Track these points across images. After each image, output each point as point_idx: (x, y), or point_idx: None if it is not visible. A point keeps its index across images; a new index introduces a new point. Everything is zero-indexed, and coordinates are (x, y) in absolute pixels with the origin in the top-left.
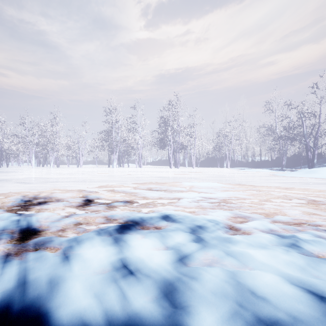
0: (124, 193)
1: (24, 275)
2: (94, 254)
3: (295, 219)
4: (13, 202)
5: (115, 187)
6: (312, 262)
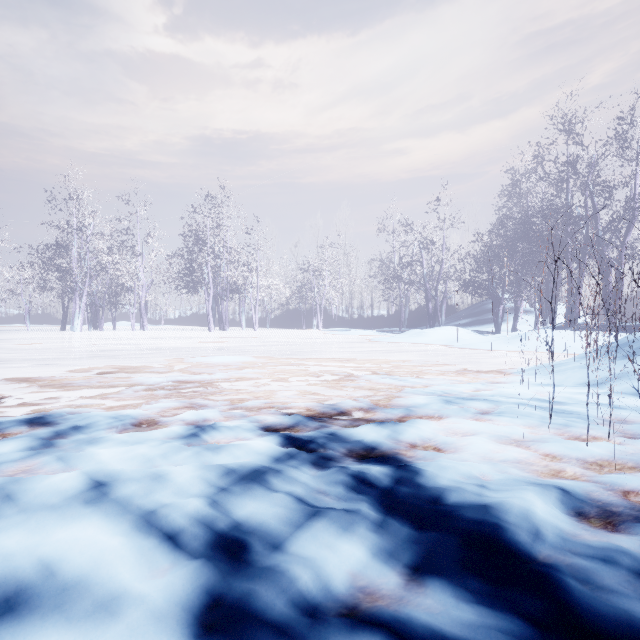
0: (17, 384)
1: None
2: None
3: (271, 402)
4: None
5: (14, 372)
6: (175, 451)
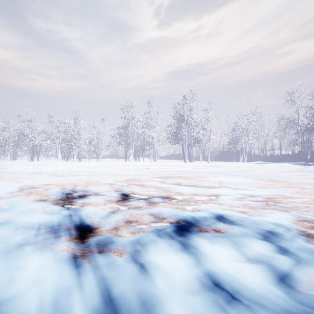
0: (155, 188)
1: (106, 288)
2: (170, 264)
3: None
4: (56, 195)
5: (143, 181)
6: None
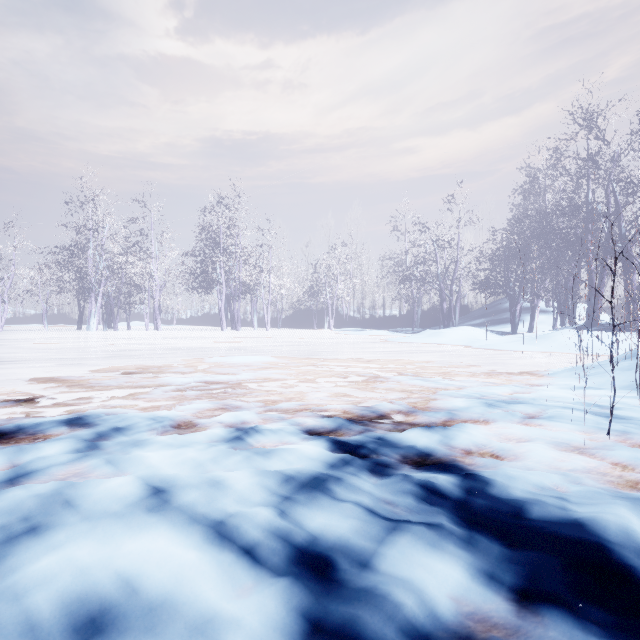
0: (46, 383)
1: None
2: None
3: (305, 404)
4: None
5: (41, 371)
6: (224, 455)
